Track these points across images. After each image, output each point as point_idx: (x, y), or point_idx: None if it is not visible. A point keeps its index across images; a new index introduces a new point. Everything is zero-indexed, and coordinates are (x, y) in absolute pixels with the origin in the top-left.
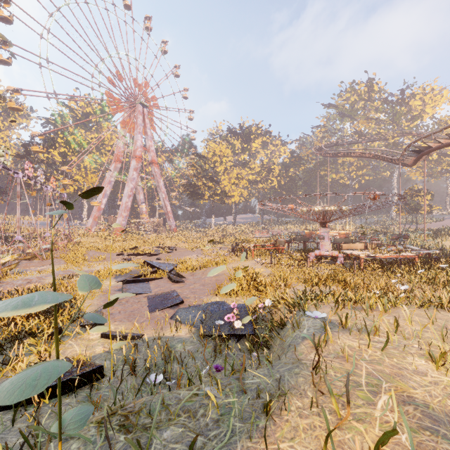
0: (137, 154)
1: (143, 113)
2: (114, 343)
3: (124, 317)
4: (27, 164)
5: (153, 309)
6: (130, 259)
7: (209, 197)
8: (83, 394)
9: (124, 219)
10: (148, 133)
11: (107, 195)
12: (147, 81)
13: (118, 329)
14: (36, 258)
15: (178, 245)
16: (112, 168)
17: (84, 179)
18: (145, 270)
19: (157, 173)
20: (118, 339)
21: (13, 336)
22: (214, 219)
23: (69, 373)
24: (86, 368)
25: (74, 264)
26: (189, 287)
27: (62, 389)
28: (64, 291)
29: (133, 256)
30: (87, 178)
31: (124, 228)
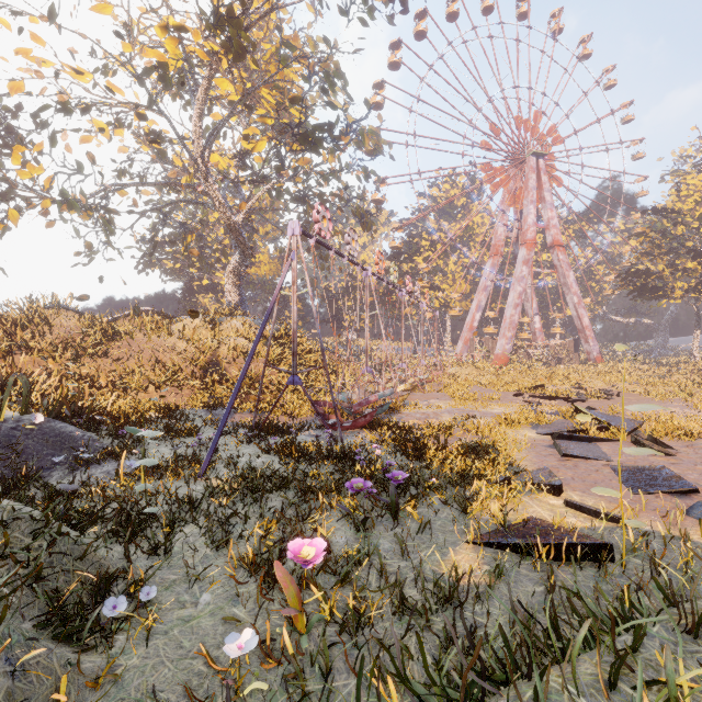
0: (528, 237)
1: (537, 168)
2: (594, 520)
3: (586, 488)
4: (408, 280)
5: (635, 489)
6: (539, 402)
7: (685, 292)
8: (587, 570)
9: (508, 342)
10: (546, 198)
11: (482, 307)
12: (542, 113)
13: (586, 502)
14: (415, 390)
15: (619, 388)
16: (488, 267)
17: (451, 288)
18: (587, 423)
19: (563, 262)
20: (603, 516)
21: (457, 473)
22: (698, 339)
23: (559, 537)
24: (584, 539)
25: (465, 401)
26: (694, 468)
27: (558, 553)
28: (474, 434)
29: (540, 400)
30: (454, 287)
31: (508, 356)
